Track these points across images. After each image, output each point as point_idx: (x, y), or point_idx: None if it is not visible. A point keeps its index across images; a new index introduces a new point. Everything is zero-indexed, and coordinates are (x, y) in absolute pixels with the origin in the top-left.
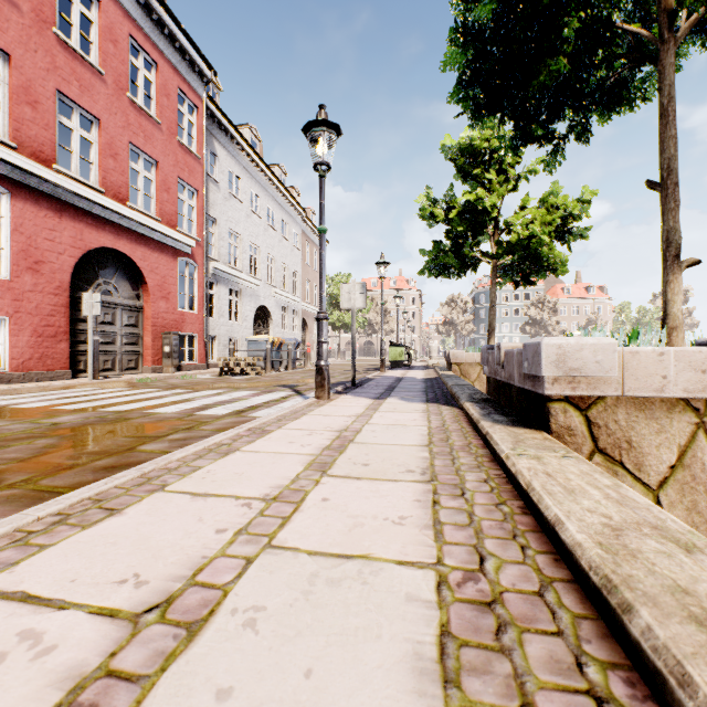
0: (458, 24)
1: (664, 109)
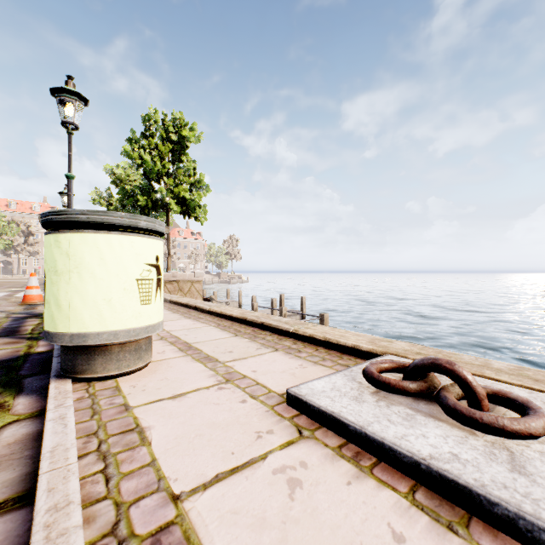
0: (123, 198)
1: (167, 224)
